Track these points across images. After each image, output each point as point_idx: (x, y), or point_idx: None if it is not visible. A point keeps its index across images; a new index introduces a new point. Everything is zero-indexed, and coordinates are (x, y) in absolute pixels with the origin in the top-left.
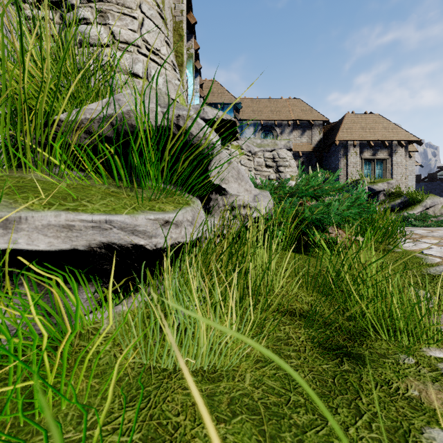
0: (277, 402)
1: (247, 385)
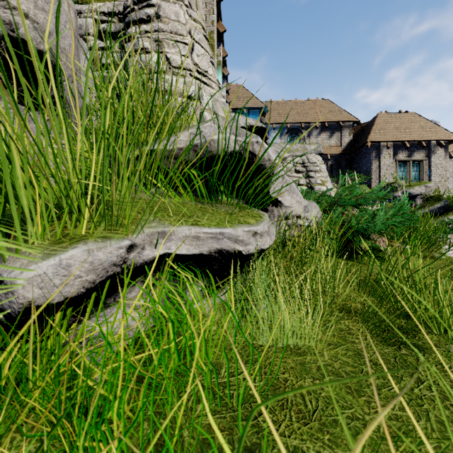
0: (354, 371)
1: (327, 359)
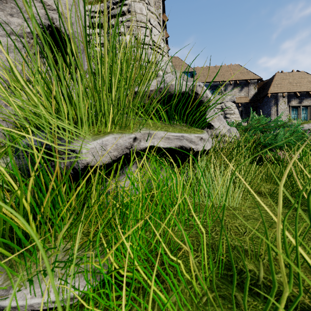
0: (267, 218)
1: (249, 213)
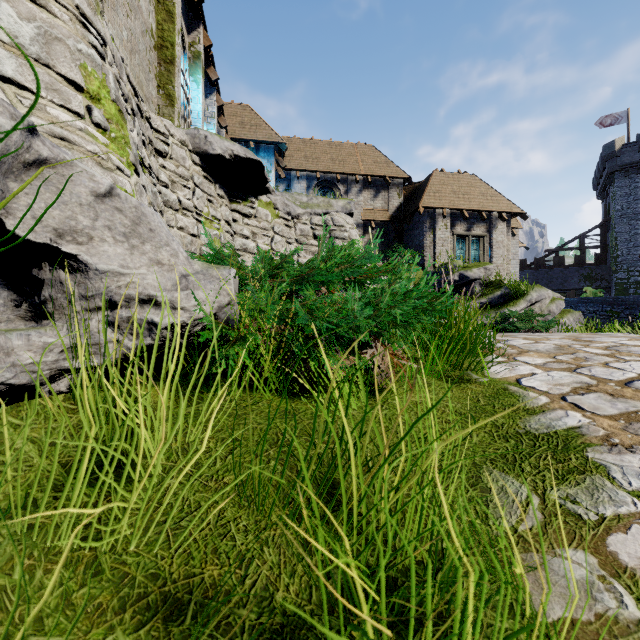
0: None
1: None
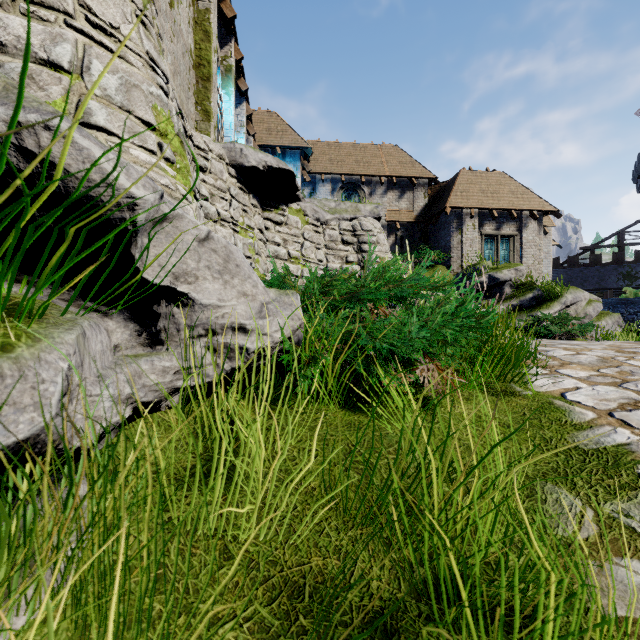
0: None
1: None
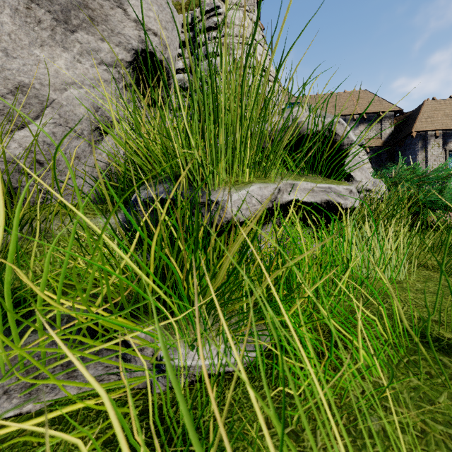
0: (447, 293)
1: (420, 287)
